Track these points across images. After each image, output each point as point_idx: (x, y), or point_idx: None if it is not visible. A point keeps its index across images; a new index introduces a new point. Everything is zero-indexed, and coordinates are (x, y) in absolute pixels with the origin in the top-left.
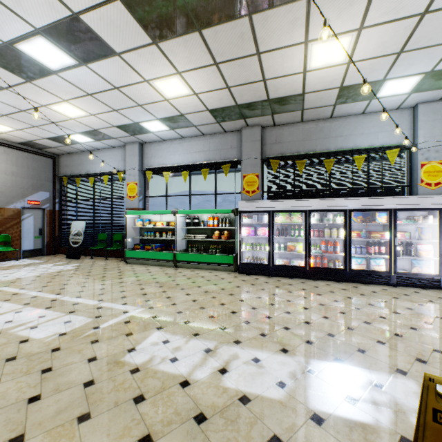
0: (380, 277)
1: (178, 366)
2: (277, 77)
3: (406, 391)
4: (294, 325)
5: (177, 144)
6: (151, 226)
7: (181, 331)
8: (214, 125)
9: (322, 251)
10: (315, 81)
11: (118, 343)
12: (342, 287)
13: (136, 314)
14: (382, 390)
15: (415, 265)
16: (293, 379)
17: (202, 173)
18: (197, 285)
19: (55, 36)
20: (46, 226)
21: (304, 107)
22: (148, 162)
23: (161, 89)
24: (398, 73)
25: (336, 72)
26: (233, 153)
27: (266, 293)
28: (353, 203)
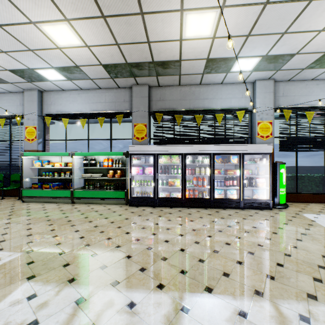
0: (233, 203)
1: None
2: (160, 41)
3: (266, 316)
4: (171, 254)
5: (76, 95)
6: (49, 166)
7: (56, 278)
8: (109, 80)
9: (194, 185)
10: (189, 50)
11: None
12: (209, 213)
13: (8, 262)
14: (247, 320)
15: (255, 193)
16: (166, 324)
17: (99, 120)
18: (88, 220)
19: None
20: None
21: (181, 72)
22: (48, 109)
23: (51, 35)
24: (245, 53)
25: (204, 45)
26: (126, 106)
27: (150, 223)
28: (216, 148)
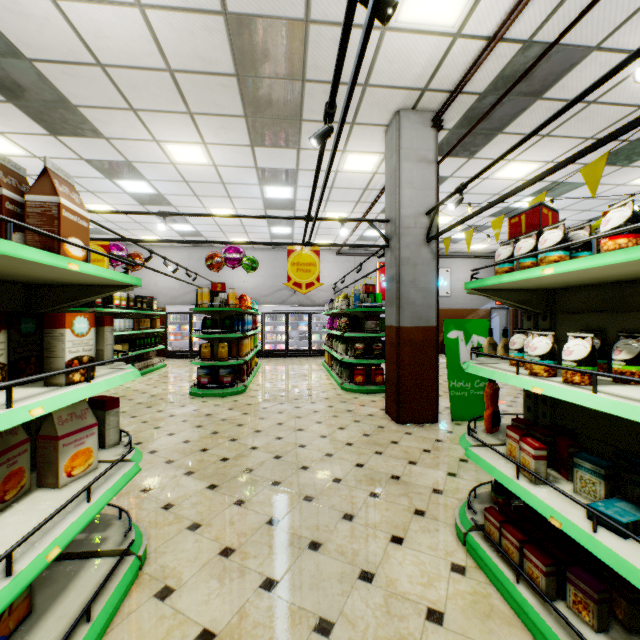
0: None
1: None
2: None
3: None
4: None
5: None
6: None
7: None
8: None
9: None
10: None
11: None
12: None
13: None
14: None
15: None
16: None
17: None
18: None
19: (537, 194)
20: (509, 324)
21: None
22: None
23: None
24: None
25: None
26: None
27: None
28: None
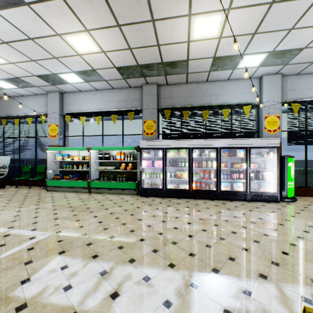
0: (239, 195)
1: (70, 295)
2: (168, 44)
3: (269, 296)
4: (180, 239)
5: (92, 95)
6: (69, 160)
7: (82, 254)
8: (121, 81)
9: (201, 178)
10: (196, 51)
11: (13, 274)
12: (215, 204)
13: (42, 239)
14: (251, 298)
15: (262, 186)
16: (178, 296)
17: (112, 118)
18: (104, 208)
19: None
20: None
21: (188, 71)
22: (68, 108)
23: (73, 44)
24: (252, 50)
25: (211, 45)
26: (136, 104)
27: (159, 211)
28: (222, 142)
